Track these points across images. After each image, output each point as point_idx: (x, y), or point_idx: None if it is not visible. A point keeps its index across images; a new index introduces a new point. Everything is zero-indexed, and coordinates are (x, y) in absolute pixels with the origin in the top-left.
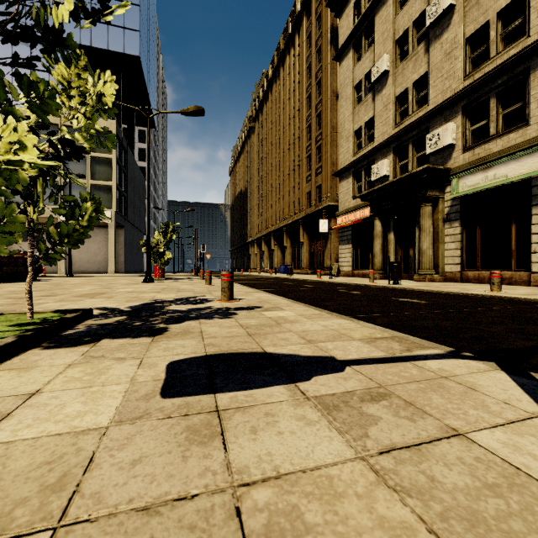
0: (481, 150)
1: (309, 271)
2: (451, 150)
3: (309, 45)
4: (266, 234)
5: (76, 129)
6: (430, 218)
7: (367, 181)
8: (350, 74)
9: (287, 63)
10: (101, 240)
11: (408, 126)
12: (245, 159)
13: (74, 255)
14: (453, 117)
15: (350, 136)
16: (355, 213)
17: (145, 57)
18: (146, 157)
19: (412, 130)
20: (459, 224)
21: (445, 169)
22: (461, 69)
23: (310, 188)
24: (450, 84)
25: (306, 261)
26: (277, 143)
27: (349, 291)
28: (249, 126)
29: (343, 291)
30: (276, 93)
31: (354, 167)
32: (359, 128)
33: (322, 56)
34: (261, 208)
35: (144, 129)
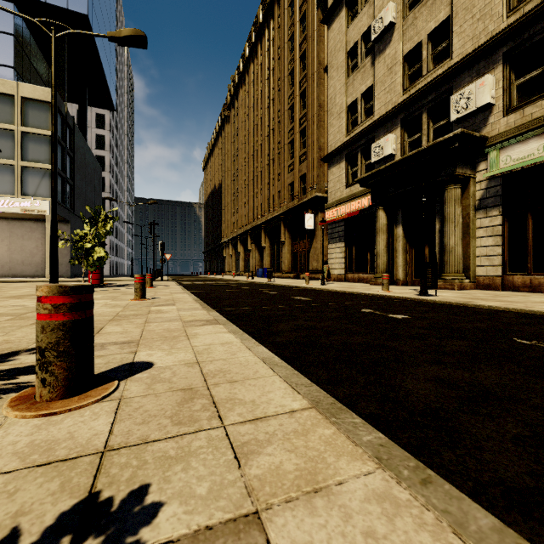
0: (535, 109)
1: (292, 274)
2: (487, 113)
3: (292, 14)
4: (242, 233)
5: (0, 95)
6: (459, 204)
7: (364, 166)
8: (342, 37)
9: (266, 38)
10: (39, 237)
11: (423, 88)
12: (220, 151)
13: (3, 255)
14: (490, 69)
15: (342, 112)
16: (349, 204)
17: (98, 21)
18: (106, 145)
19: (428, 94)
20: (499, 211)
21: (482, 137)
22: (502, 2)
23: (293, 179)
24: (486, 25)
25: (288, 263)
26: (255, 130)
27: (381, 312)
28: (223, 115)
29: (371, 312)
30: (253, 75)
31: (347, 149)
32: (354, 101)
33: (307, 23)
34: (237, 204)
35: (103, 113)
